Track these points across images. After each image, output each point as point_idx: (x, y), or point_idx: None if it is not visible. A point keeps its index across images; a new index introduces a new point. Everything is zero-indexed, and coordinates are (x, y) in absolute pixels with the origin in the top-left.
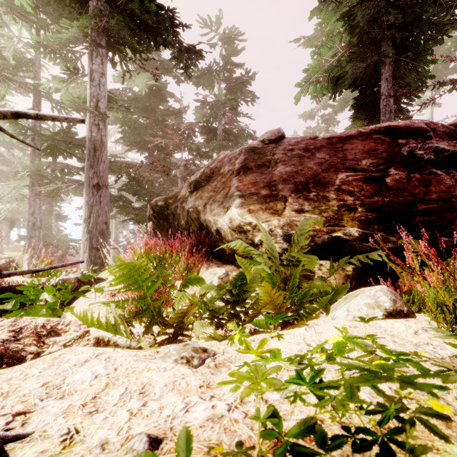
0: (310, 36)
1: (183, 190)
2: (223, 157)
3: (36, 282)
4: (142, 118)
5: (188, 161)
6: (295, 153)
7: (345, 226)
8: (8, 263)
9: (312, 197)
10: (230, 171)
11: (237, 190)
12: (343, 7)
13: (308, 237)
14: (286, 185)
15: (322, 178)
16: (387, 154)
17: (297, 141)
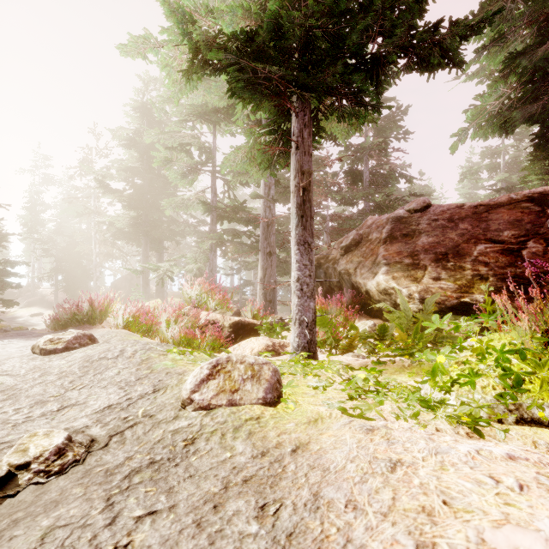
0: (472, 72)
1: (334, 251)
2: (370, 223)
3: (264, 322)
4: (286, 172)
5: (334, 216)
6: (439, 223)
7: (473, 293)
8: (237, 310)
9: (449, 267)
10: (377, 239)
11: (383, 258)
12: (511, 43)
13: (440, 301)
14: (427, 255)
15: (461, 249)
16: (531, 225)
17: (442, 210)
